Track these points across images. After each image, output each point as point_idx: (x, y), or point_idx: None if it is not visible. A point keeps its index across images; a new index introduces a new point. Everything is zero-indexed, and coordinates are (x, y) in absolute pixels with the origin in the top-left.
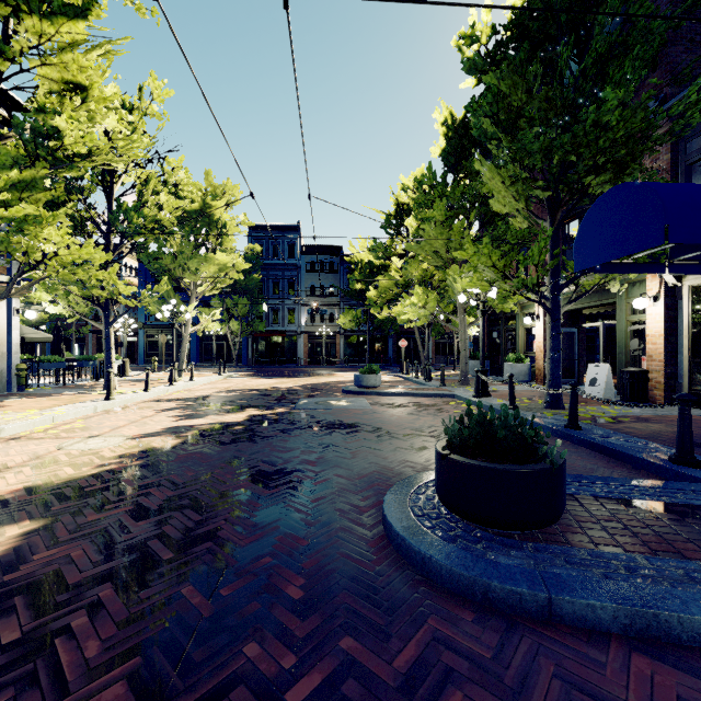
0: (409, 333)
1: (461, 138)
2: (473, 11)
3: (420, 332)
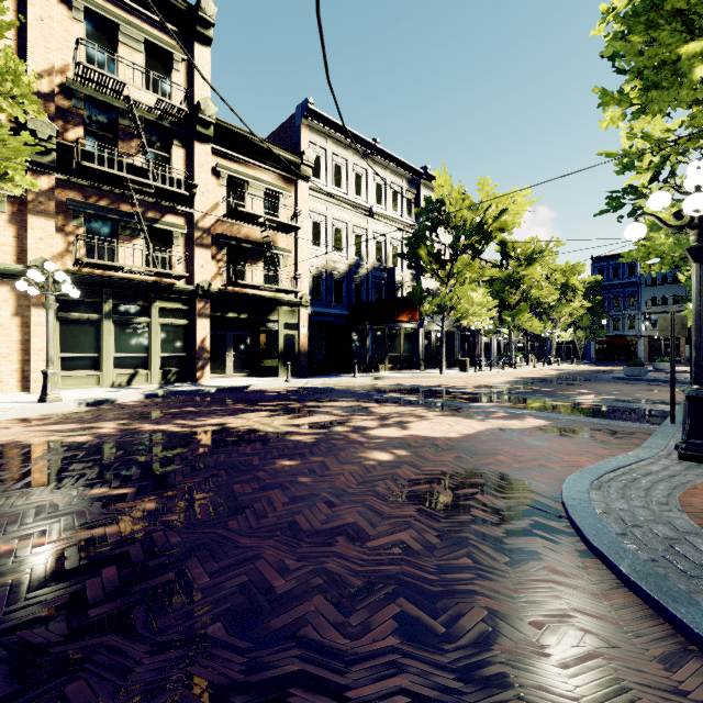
0: None
1: None
2: None
3: None
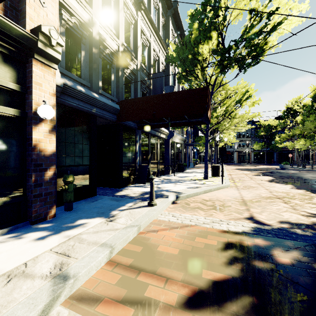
0: (284, 151)
1: None
2: None
3: (297, 151)
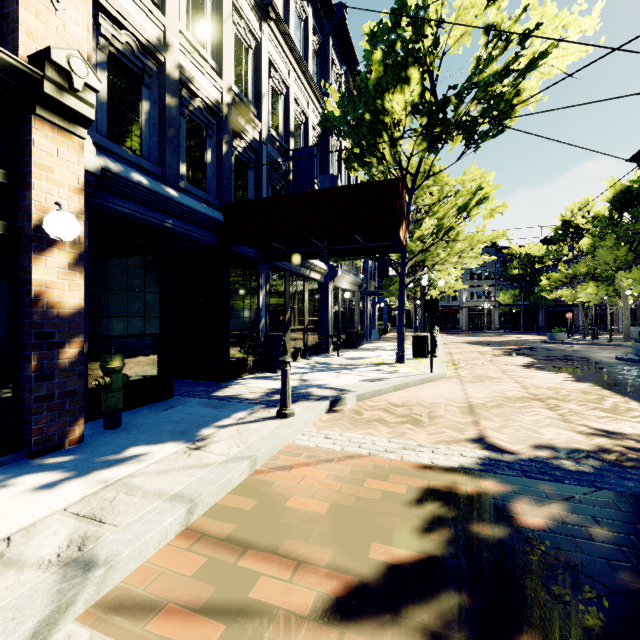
0: (558, 306)
1: (625, 194)
2: (638, 172)
3: (583, 307)
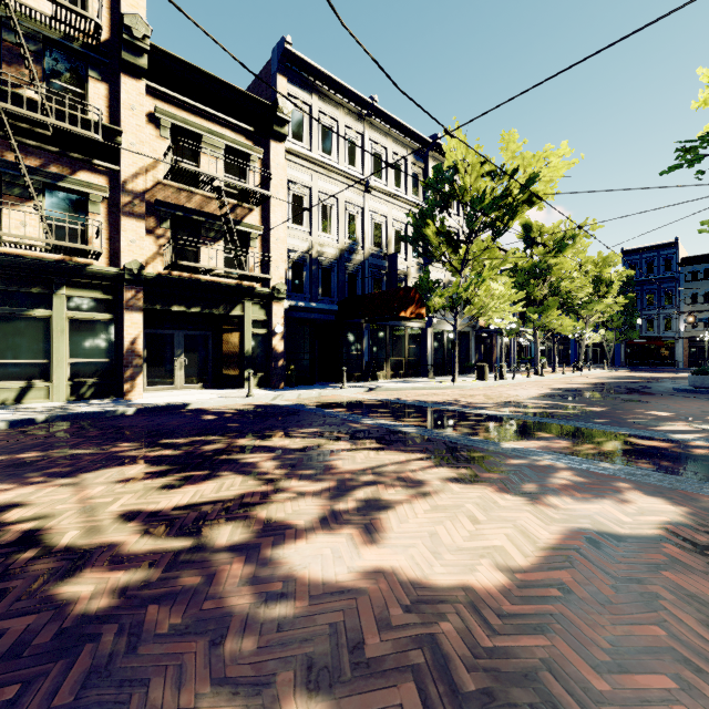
0: None
1: None
2: None
3: None
